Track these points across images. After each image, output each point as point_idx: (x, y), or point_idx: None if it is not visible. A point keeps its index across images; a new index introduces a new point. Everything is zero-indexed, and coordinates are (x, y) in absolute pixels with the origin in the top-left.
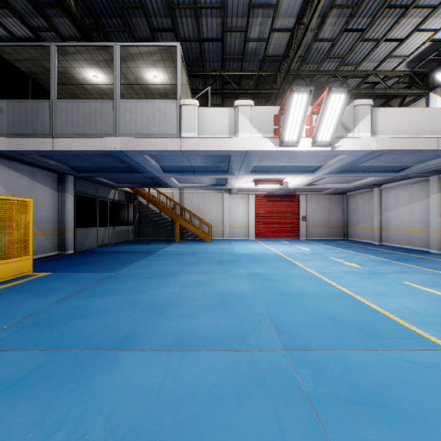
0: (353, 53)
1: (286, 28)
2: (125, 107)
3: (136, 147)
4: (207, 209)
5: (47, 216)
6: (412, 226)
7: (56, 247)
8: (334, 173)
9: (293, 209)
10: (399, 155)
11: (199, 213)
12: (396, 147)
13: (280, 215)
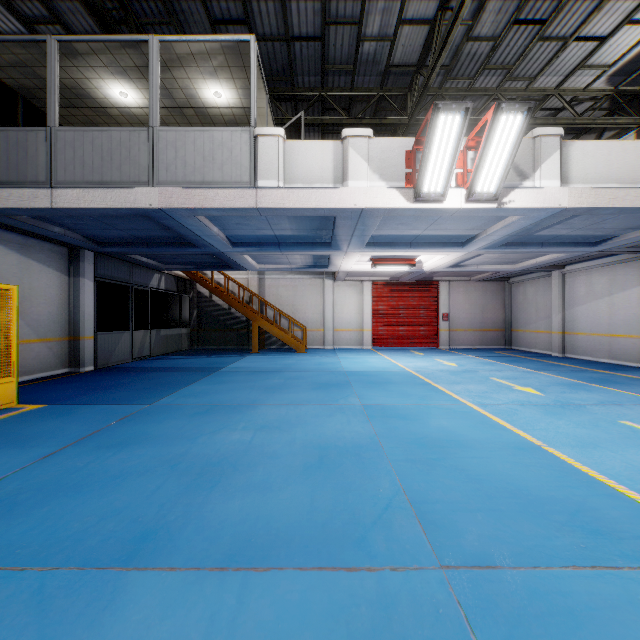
0: (525, 61)
1: (422, 19)
2: (168, 140)
3: (185, 202)
4: (299, 304)
5: (51, 313)
6: (613, 329)
7: (66, 361)
8: (496, 247)
9: (430, 303)
10: (601, 217)
11: (288, 310)
12: (601, 203)
13: (409, 312)
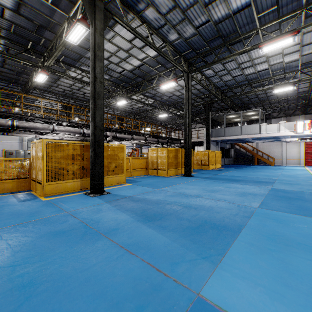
0: None
1: (304, 87)
2: (244, 127)
3: (247, 137)
4: (271, 150)
5: None
6: None
7: None
8: None
9: None
10: None
11: (267, 152)
12: None
13: None
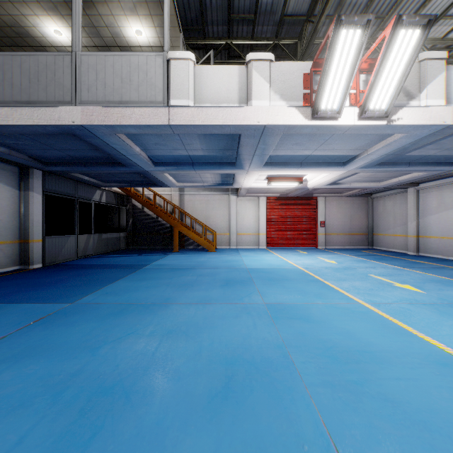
0: (396, 11)
1: None
2: (89, 63)
3: (104, 120)
4: (210, 214)
5: (3, 220)
6: None
7: (18, 260)
8: (371, 166)
9: (310, 213)
10: None
11: (202, 218)
12: None
13: (294, 220)
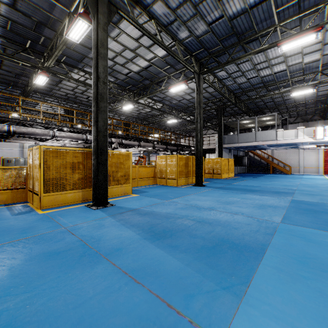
0: None
1: (324, 90)
2: (259, 133)
3: (262, 144)
4: (288, 158)
5: None
6: None
7: None
8: None
9: None
10: None
11: (283, 160)
12: None
13: None
